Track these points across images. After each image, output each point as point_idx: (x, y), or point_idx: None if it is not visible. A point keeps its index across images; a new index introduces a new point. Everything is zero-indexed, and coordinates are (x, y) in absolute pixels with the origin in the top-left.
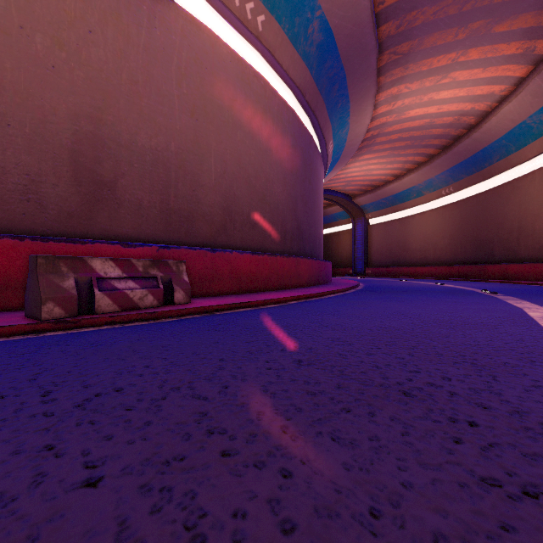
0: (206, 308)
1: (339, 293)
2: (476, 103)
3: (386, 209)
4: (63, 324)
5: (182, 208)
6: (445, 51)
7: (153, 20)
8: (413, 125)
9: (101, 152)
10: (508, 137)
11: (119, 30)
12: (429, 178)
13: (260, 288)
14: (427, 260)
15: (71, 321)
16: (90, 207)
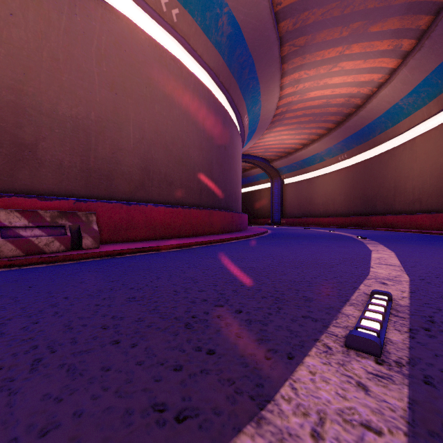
0: (109, 252)
1: (243, 239)
2: (361, 88)
3: (297, 171)
4: None
5: (102, 168)
6: (333, 45)
7: (74, 8)
8: (314, 104)
9: (22, 118)
10: (386, 116)
11: (40, 15)
12: (329, 147)
13: (174, 235)
14: (327, 212)
15: None
16: (11, 166)
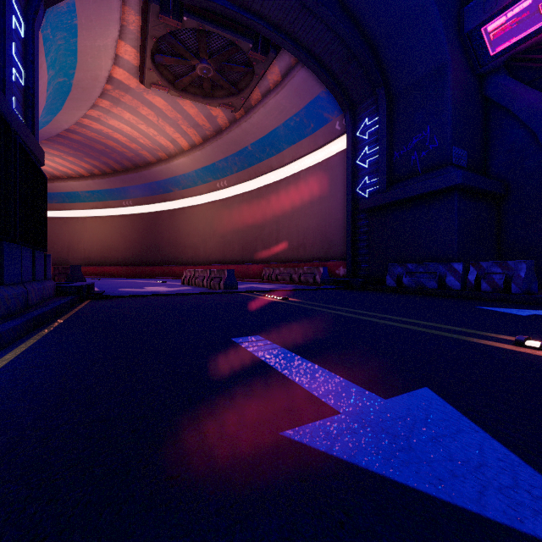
0: None
1: None
2: (56, 171)
3: None
4: None
5: None
6: (60, 151)
7: None
8: None
9: None
10: (67, 194)
11: None
12: None
13: None
14: None
15: None
16: None
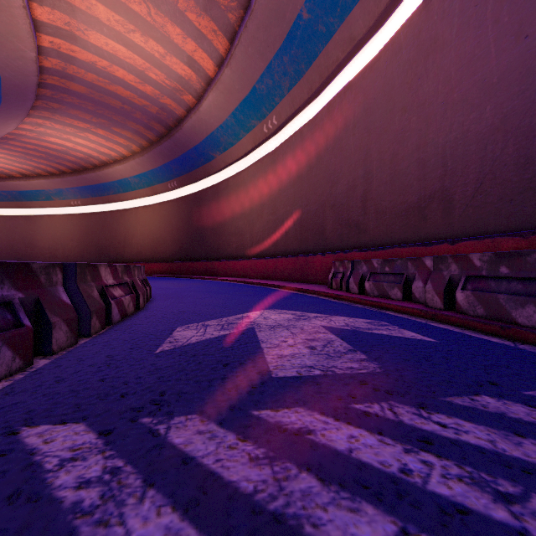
0: None
1: None
2: (101, 155)
3: (7, 202)
4: None
5: None
6: (83, 121)
7: None
8: (51, 146)
9: None
10: (119, 183)
11: None
12: (60, 188)
13: None
14: (57, 258)
15: None
16: None
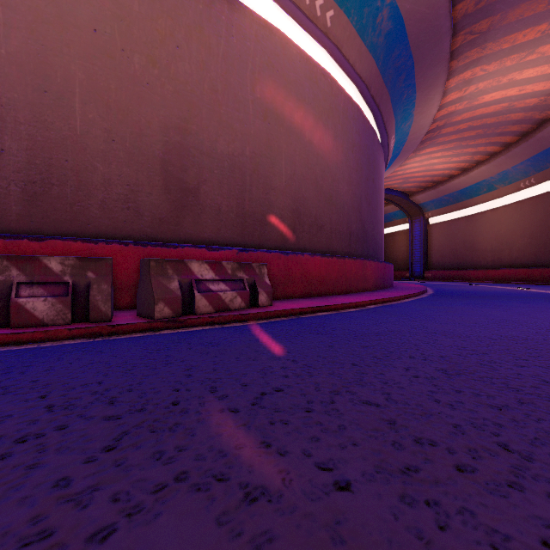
0: (291, 311)
1: (413, 297)
2: None
3: (449, 206)
4: (172, 323)
5: (256, 211)
6: (533, 23)
7: (231, 29)
8: (487, 111)
9: (186, 160)
10: None
11: (201, 43)
12: (504, 170)
13: (329, 292)
14: (500, 261)
15: (179, 320)
16: (177, 213)
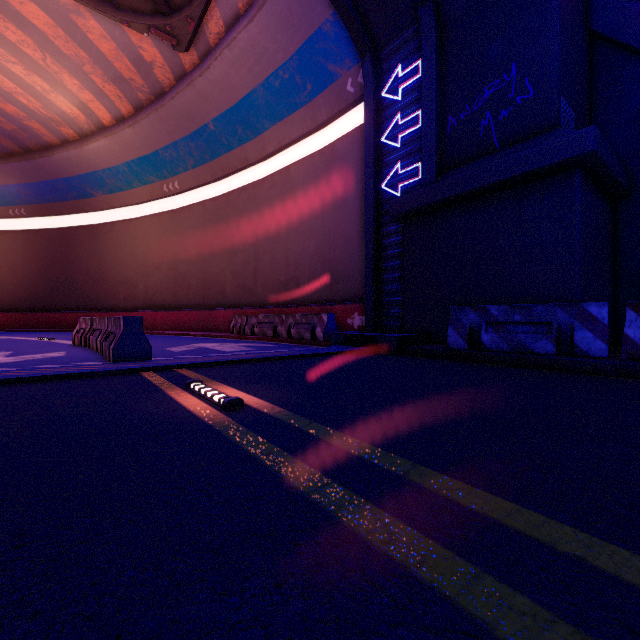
0: None
1: None
2: None
3: None
4: None
5: None
6: None
7: None
8: None
9: None
10: None
11: None
12: None
13: None
14: None
15: None
16: None
